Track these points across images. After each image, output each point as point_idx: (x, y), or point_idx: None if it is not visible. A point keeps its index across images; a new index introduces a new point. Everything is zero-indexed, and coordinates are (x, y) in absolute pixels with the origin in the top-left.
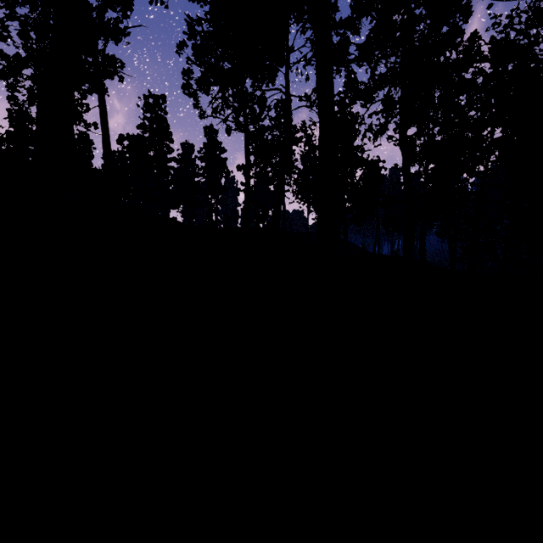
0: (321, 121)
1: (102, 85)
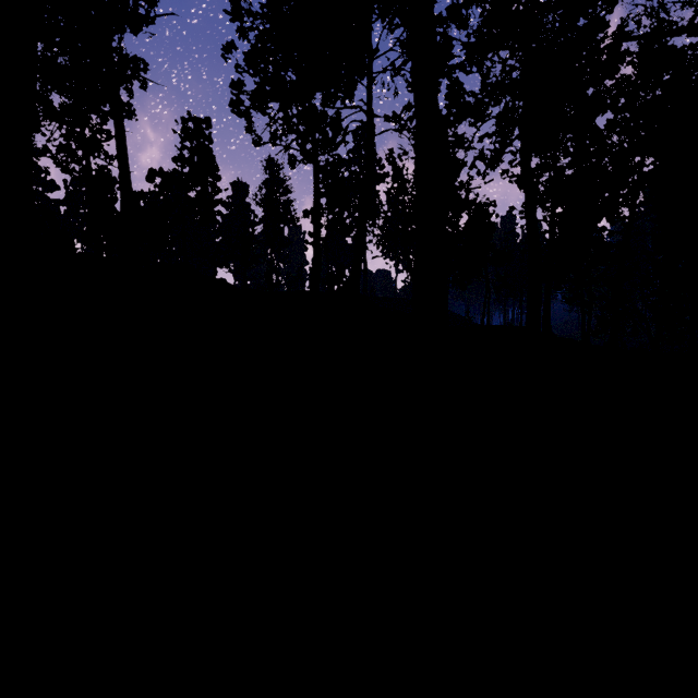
0: (419, 130)
1: (118, 93)
